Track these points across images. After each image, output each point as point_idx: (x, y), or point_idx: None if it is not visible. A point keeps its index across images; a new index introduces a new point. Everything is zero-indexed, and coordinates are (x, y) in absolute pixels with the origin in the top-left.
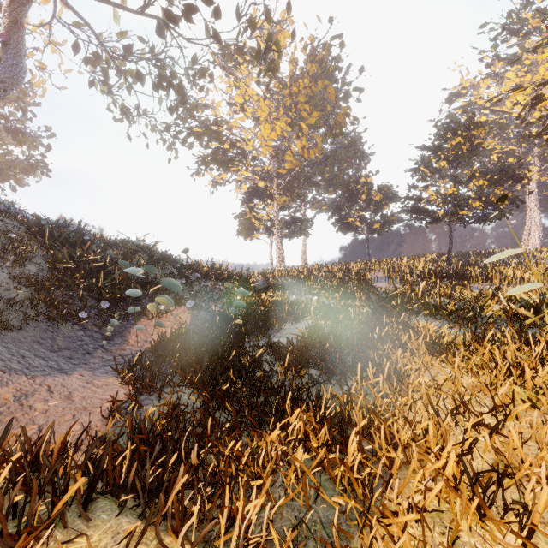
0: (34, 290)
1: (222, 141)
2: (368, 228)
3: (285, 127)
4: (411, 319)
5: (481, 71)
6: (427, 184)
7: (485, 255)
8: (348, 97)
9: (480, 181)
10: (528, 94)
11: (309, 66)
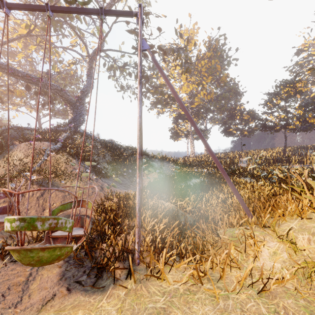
0: (110, 166)
1: (163, 95)
2: (241, 133)
3: (194, 86)
4: (241, 178)
5: None
6: (272, 111)
7: None
8: (229, 63)
9: (299, 111)
10: None
11: (207, 53)
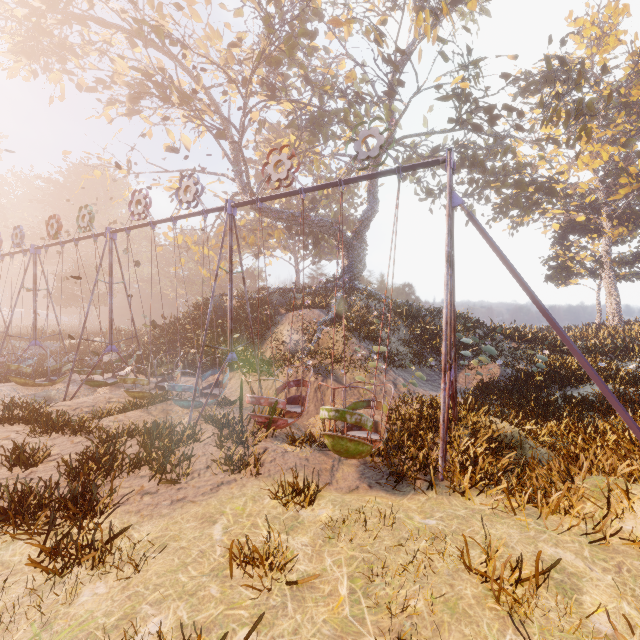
0: (408, 347)
1: (524, 189)
2: None
3: (615, 150)
4: None
5: None
6: None
7: None
8: None
9: None
10: None
11: None
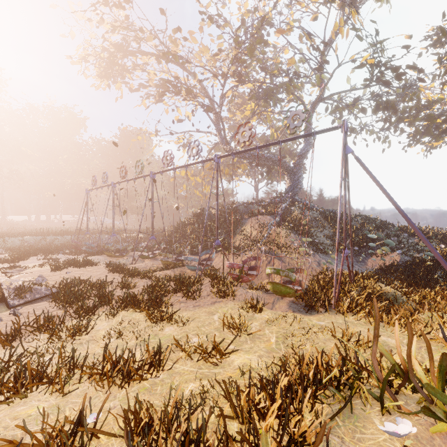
0: (330, 241)
1: (433, 121)
2: None
3: None
4: None
5: None
6: None
7: None
8: None
9: None
10: None
11: None
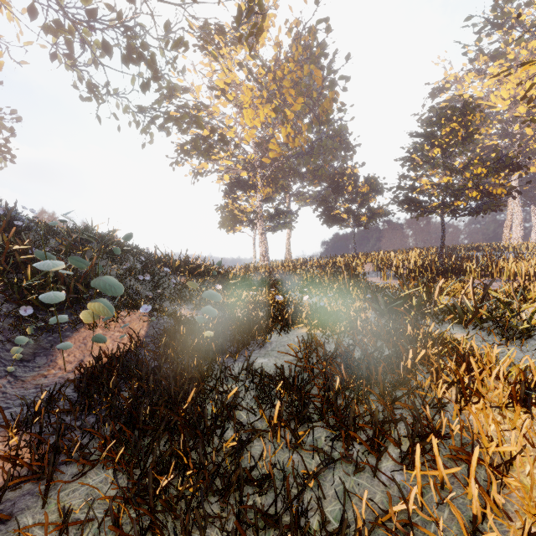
0: None
1: (201, 126)
2: (355, 221)
3: (269, 112)
4: (434, 328)
5: (466, 64)
6: (418, 174)
7: (472, 249)
8: (333, 85)
9: (478, 169)
10: (510, 90)
11: (294, 49)
